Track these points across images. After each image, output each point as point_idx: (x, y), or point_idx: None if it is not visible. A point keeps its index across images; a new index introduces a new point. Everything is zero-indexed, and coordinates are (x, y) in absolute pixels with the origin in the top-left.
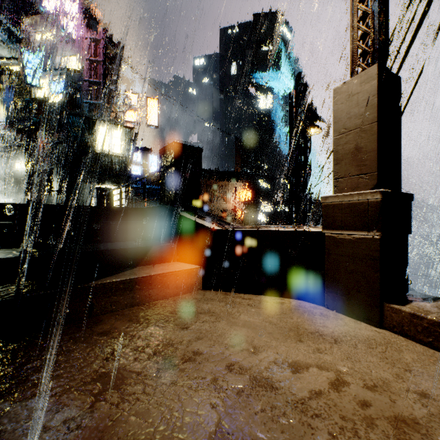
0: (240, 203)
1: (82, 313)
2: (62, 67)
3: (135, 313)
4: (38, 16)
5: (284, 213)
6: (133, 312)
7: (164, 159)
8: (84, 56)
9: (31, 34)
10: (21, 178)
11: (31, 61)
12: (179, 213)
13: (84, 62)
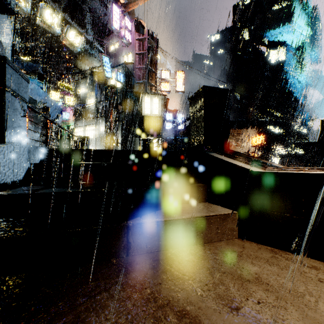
0: (253, 147)
1: (121, 251)
2: (124, 62)
3: (169, 260)
4: (111, 35)
5: (298, 155)
6: (167, 258)
7: (193, 105)
8: (136, 52)
9: (108, 47)
10: (103, 136)
11: (107, 62)
12: (209, 154)
13: (136, 56)
